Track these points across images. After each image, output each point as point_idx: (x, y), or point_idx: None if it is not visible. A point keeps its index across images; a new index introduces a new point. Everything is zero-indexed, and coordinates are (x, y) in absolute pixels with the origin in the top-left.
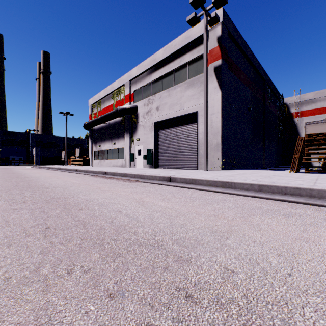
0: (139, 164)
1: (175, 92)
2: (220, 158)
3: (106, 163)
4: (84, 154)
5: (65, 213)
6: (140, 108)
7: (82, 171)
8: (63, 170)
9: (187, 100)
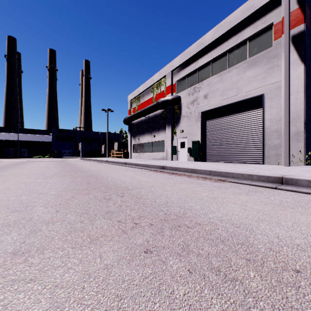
0: (183, 157)
1: (230, 75)
2: (303, 150)
3: (145, 156)
4: (122, 147)
5: (294, 292)
6: (183, 98)
7: (132, 165)
8: (111, 163)
9: (247, 82)
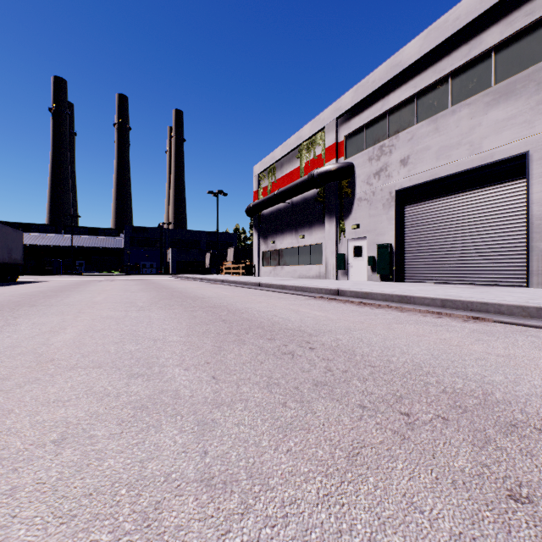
0: (358, 273)
1: (455, 120)
2: None
3: (285, 272)
4: (241, 257)
5: None
6: (359, 166)
7: (272, 287)
8: (230, 283)
9: (492, 130)
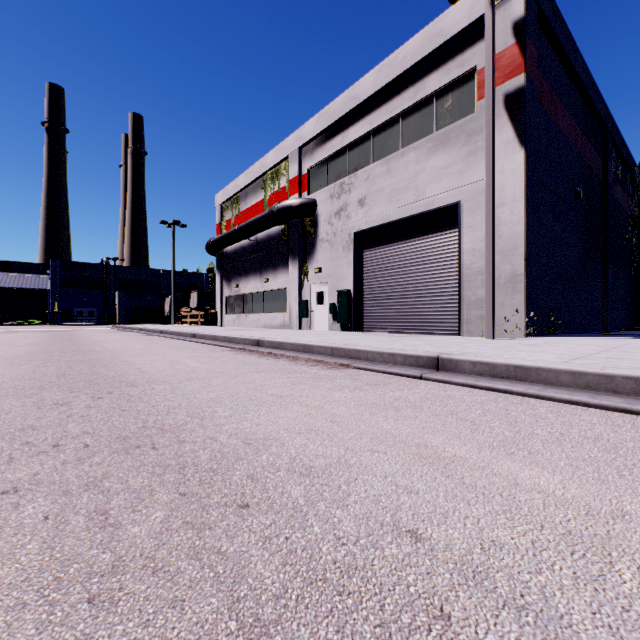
0: (320, 322)
1: (404, 163)
2: (522, 308)
3: (249, 321)
4: (207, 303)
5: (188, 536)
6: (322, 204)
7: (206, 338)
8: (168, 335)
9: (433, 177)
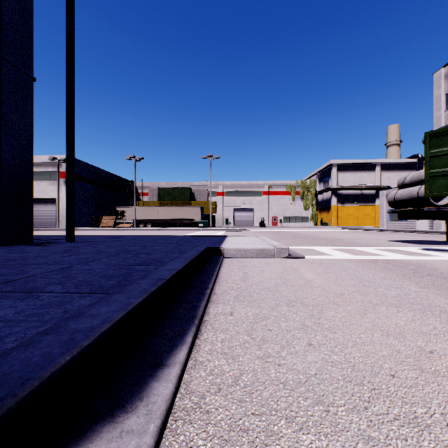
0: None
1: (43, 184)
2: None
3: None
4: None
5: None
6: None
7: None
8: None
9: (50, 191)
